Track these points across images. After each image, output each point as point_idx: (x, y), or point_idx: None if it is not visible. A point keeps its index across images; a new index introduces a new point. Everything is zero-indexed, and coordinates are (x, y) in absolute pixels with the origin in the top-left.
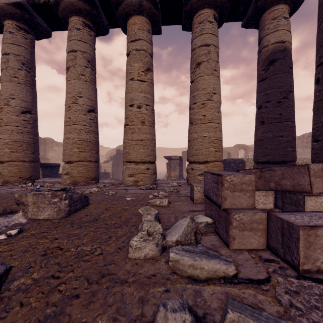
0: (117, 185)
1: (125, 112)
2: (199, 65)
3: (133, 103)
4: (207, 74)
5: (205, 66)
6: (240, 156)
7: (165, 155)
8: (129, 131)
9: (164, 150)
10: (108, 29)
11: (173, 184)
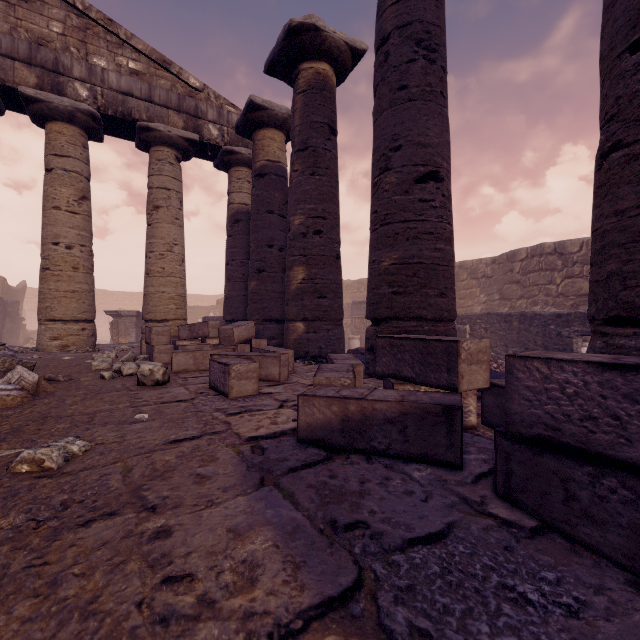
0: (32, 353)
1: (44, 250)
2: (157, 208)
3: (60, 241)
4: (167, 222)
5: (164, 213)
6: None
7: (105, 306)
8: (53, 278)
9: (104, 296)
10: (3, 112)
11: (122, 347)
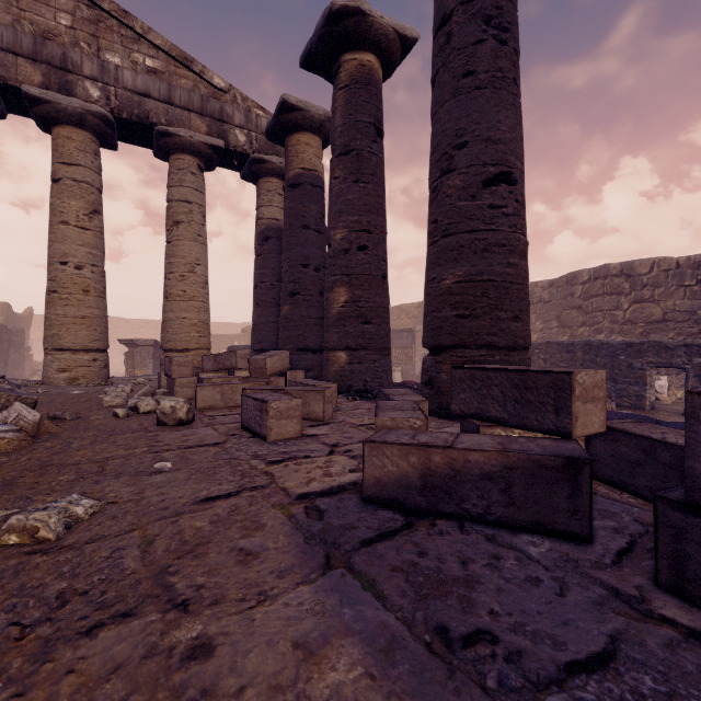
0: (37, 386)
1: (51, 271)
2: (178, 224)
3: (69, 261)
4: (189, 239)
5: (185, 229)
6: None
7: (119, 335)
8: (61, 302)
9: (118, 324)
10: (5, 115)
11: (138, 380)
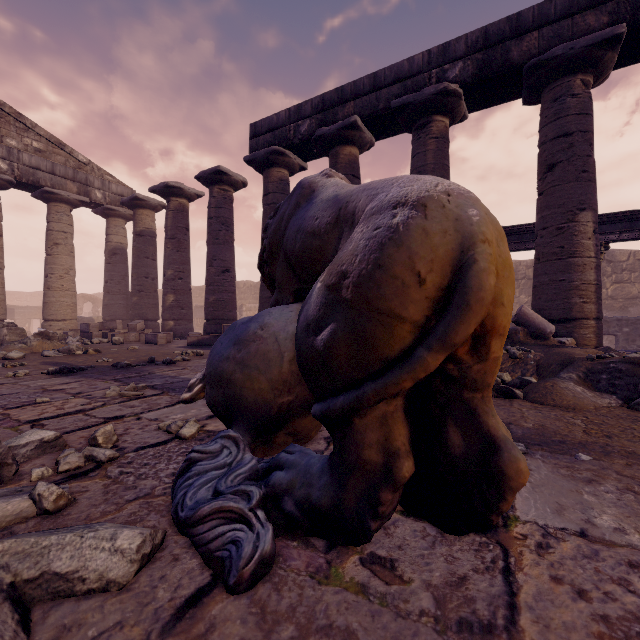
0: None
1: None
2: (57, 244)
3: None
4: (65, 255)
5: (63, 248)
6: (84, 310)
7: None
8: None
9: None
10: None
11: None
